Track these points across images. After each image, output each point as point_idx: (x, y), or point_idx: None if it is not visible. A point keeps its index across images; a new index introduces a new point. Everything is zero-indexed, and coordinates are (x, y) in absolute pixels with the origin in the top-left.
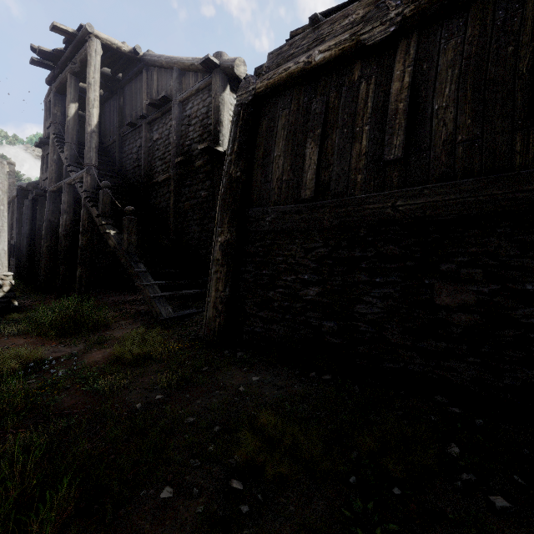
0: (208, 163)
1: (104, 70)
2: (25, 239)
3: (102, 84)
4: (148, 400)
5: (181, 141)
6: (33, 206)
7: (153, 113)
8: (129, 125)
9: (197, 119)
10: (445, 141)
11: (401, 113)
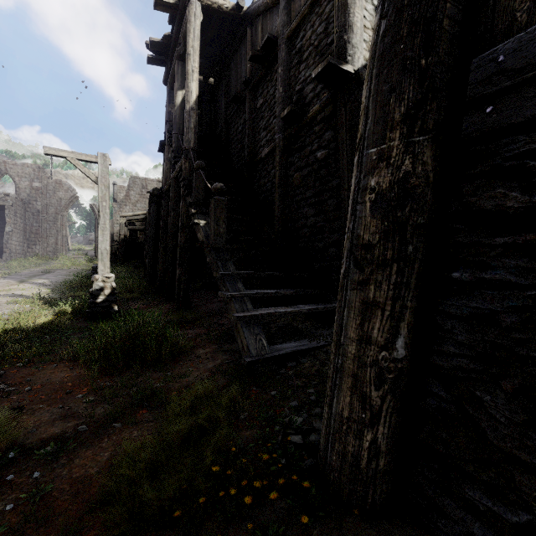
0: (327, 103)
1: (210, 49)
2: (151, 242)
3: (209, 67)
4: None
5: (289, 92)
6: (158, 209)
7: (257, 73)
8: (233, 101)
9: (310, 48)
10: None
11: None
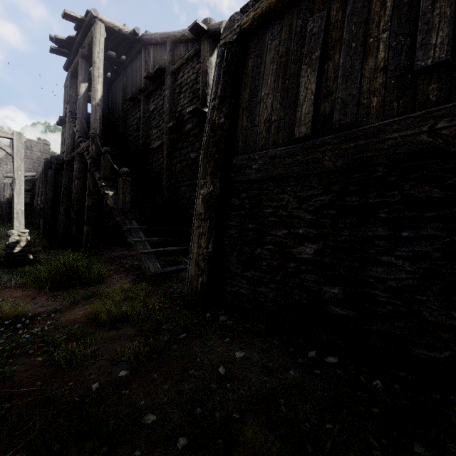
0: (196, 125)
1: (110, 53)
2: (49, 203)
3: (108, 67)
4: (108, 378)
5: (173, 108)
6: (56, 175)
7: (150, 86)
8: (130, 100)
9: (187, 86)
10: None
11: None
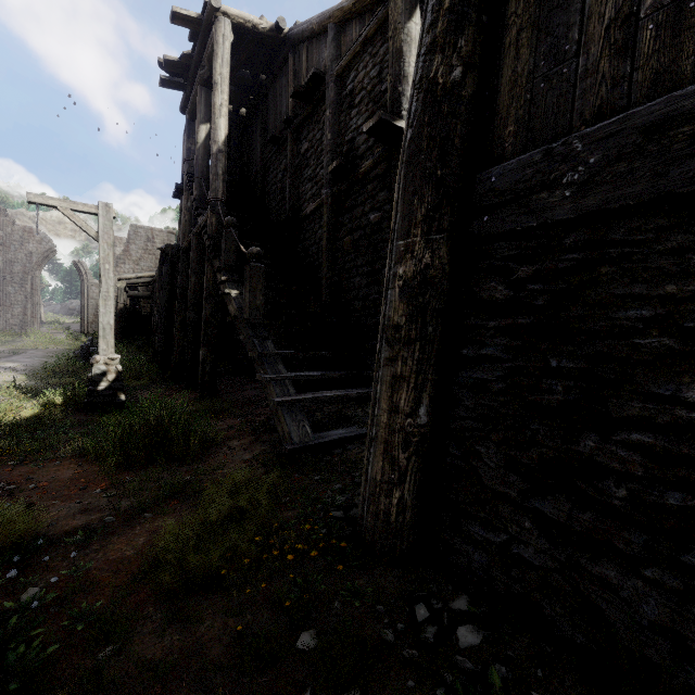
0: (381, 160)
1: (242, 74)
2: (163, 313)
3: (241, 96)
4: None
5: (339, 139)
6: (172, 272)
7: (301, 111)
8: (272, 142)
9: (363, 93)
10: None
11: None
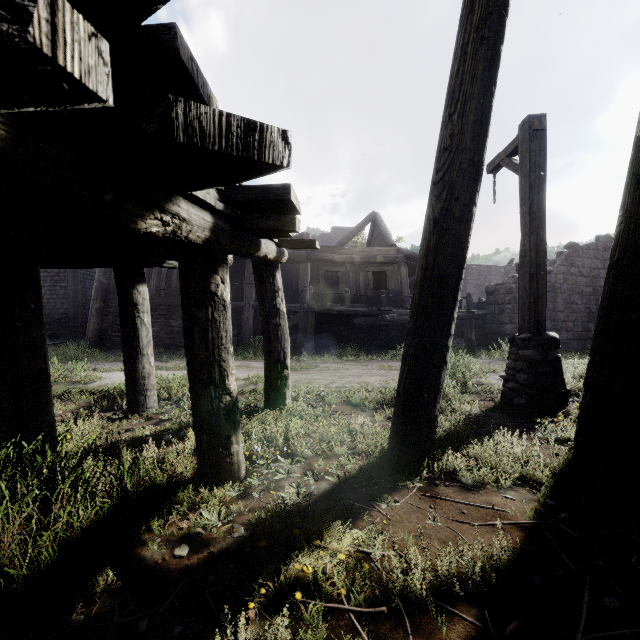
0: None
1: None
2: None
3: None
4: None
5: None
6: None
7: None
8: None
9: None
10: (175, 287)
11: (165, 277)
